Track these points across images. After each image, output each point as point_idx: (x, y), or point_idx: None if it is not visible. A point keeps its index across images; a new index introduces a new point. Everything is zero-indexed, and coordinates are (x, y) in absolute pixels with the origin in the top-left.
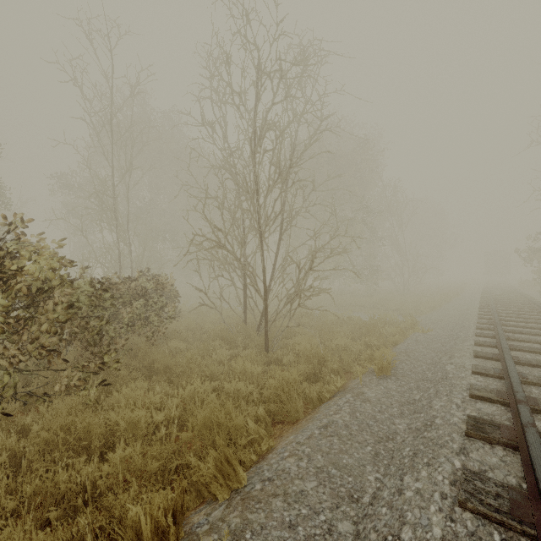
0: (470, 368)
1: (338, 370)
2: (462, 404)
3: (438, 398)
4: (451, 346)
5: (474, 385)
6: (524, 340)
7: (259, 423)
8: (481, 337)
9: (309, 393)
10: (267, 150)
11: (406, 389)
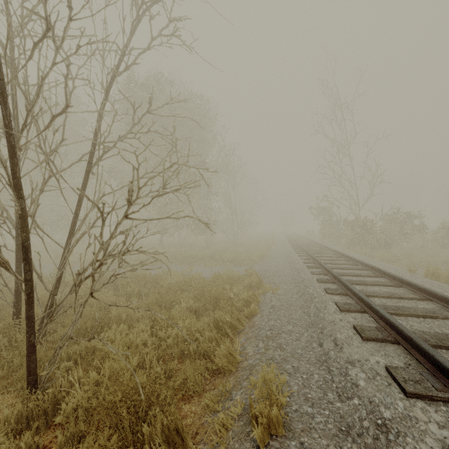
0: (387, 375)
1: (177, 427)
2: None
3: None
4: (317, 314)
5: None
6: (372, 295)
7: None
8: (334, 295)
9: None
10: None
11: None
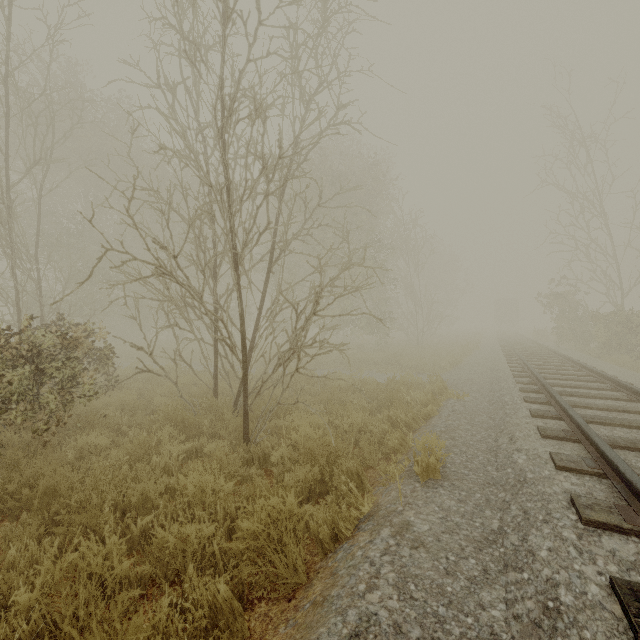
0: (549, 458)
1: (358, 472)
2: (581, 543)
3: (535, 530)
4: (502, 418)
5: (578, 496)
6: (584, 406)
7: (214, 634)
8: (533, 404)
9: (316, 527)
10: (245, 117)
11: (472, 507)
